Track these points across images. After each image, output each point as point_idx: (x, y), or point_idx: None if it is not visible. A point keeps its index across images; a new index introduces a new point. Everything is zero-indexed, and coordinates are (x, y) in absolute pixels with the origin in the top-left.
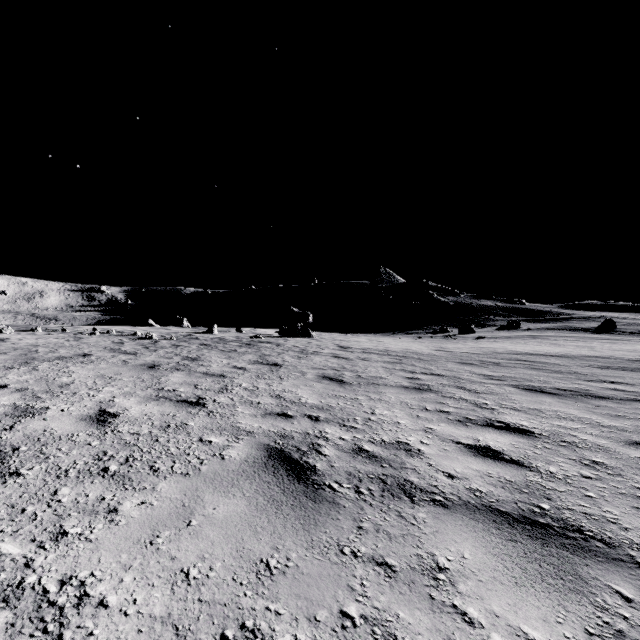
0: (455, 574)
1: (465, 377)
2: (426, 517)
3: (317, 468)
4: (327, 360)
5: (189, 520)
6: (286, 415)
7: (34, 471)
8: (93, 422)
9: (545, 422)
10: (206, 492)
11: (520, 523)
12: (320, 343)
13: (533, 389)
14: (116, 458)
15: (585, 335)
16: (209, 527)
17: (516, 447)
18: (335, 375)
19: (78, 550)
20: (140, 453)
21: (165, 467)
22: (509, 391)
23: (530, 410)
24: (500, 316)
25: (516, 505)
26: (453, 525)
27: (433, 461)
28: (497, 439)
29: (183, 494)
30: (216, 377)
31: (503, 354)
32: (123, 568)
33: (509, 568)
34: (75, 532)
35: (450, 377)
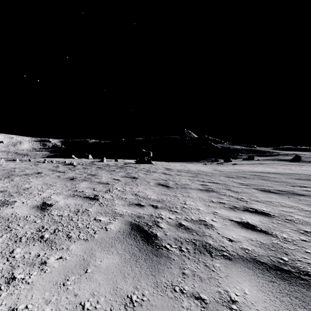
0: (242, 305)
1: (230, 184)
2: (220, 266)
3: (157, 235)
4: (160, 175)
5: (86, 269)
6: (140, 205)
7: (2, 238)
8: (38, 209)
9: (275, 208)
10: (97, 251)
11: (273, 270)
12: (156, 167)
13: (265, 190)
14: (48, 230)
15: (286, 163)
16: (97, 273)
17: (262, 223)
18: (164, 183)
19: (20, 290)
20: (62, 227)
21: (75, 235)
22: (253, 191)
23: (266, 202)
24: (244, 153)
25: (269, 258)
26: (236, 271)
27: (220, 231)
28: (252, 218)
29: (84, 252)
30: (104, 184)
31: (247, 172)
32: (45, 302)
33: (273, 300)
34: (20, 277)
35: (222, 184)
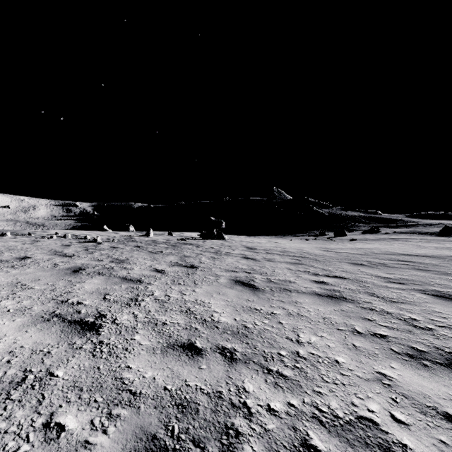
0: None
1: (367, 280)
2: None
3: None
4: (238, 261)
5: None
6: (193, 348)
7: None
8: None
9: None
10: None
11: None
12: (231, 244)
13: (443, 295)
14: None
15: (432, 237)
16: None
17: None
18: (246, 279)
19: None
20: None
21: None
22: (422, 299)
23: None
24: (363, 223)
25: None
26: None
27: None
28: None
29: None
30: (132, 283)
31: (381, 254)
32: None
33: None
34: None
35: (353, 280)
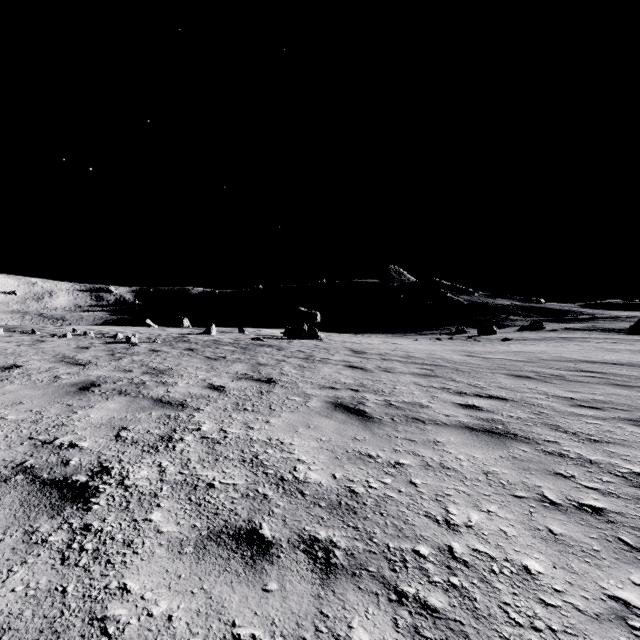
0: None
1: (541, 402)
2: None
3: None
4: (339, 372)
5: None
6: (255, 541)
7: None
8: None
9: None
10: None
11: None
12: (329, 346)
13: None
14: None
15: (621, 336)
16: None
17: None
18: (353, 401)
19: None
20: None
21: None
22: (639, 435)
23: None
24: (518, 316)
25: None
26: None
27: None
28: None
29: None
30: (169, 408)
31: (553, 361)
32: None
33: None
34: None
35: (520, 403)
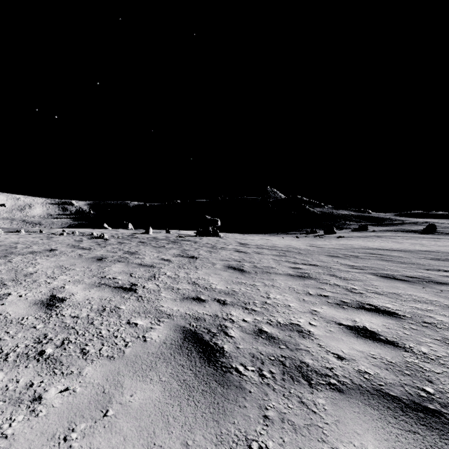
0: None
1: (334, 267)
2: (325, 403)
3: (225, 350)
4: (231, 254)
5: (106, 409)
6: (199, 299)
7: None
8: (43, 306)
9: (405, 305)
10: (126, 376)
11: (412, 410)
12: (226, 241)
13: (388, 276)
14: (53, 341)
15: (415, 235)
16: (124, 418)
17: (388, 328)
18: (237, 265)
19: None
20: (75, 336)
21: (94, 350)
22: (370, 278)
23: (390, 294)
24: (353, 221)
25: (403, 389)
26: (351, 413)
27: (322, 342)
28: (371, 320)
29: (105, 379)
30: (147, 267)
31: (359, 249)
32: None
33: None
34: None
35: (323, 267)
